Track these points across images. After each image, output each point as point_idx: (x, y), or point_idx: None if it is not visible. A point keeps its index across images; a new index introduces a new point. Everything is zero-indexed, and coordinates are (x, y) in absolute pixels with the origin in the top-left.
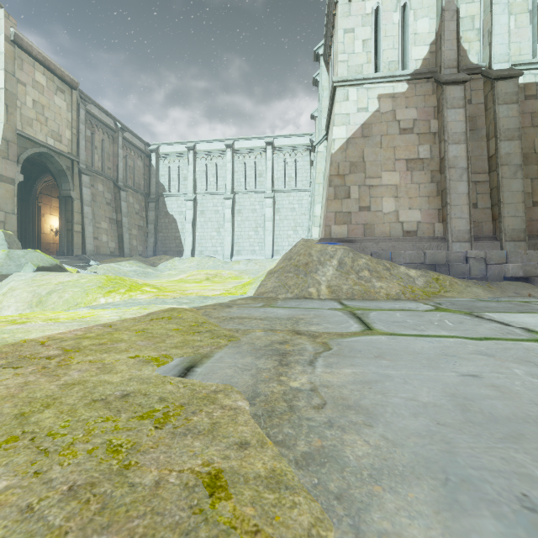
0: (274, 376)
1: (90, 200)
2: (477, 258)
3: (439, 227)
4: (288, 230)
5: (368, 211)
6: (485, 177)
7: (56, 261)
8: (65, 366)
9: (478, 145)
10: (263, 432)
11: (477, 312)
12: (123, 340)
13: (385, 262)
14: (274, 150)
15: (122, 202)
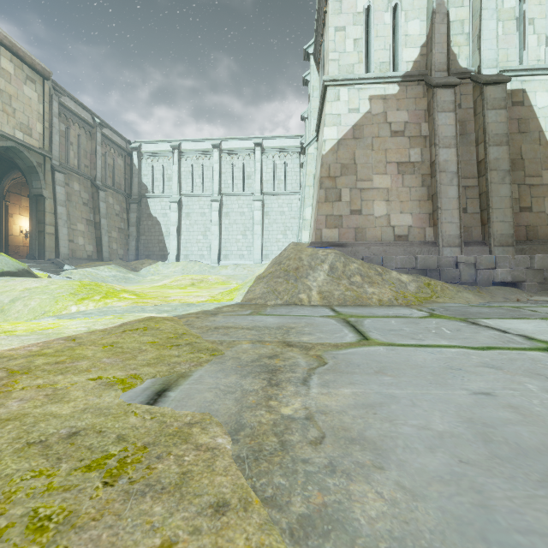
0: (262, 400)
1: (64, 200)
2: (467, 263)
3: (430, 231)
4: (278, 234)
5: (359, 214)
6: (474, 182)
7: (24, 265)
8: (3, 394)
9: (468, 150)
10: (247, 484)
11: (472, 318)
12: (85, 356)
13: (377, 267)
14: (263, 152)
15: (100, 202)
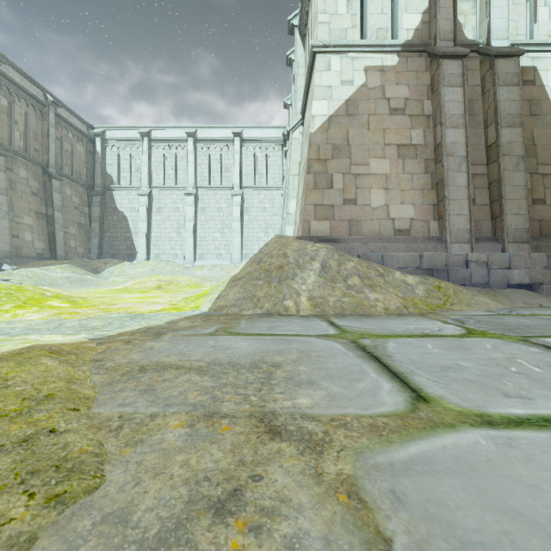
0: None
1: (5, 187)
2: (479, 262)
3: (434, 225)
4: (259, 232)
5: (354, 204)
6: (483, 170)
7: None
8: None
9: (475, 133)
10: None
11: (532, 337)
12: None
13: (377, 266)
14: (243, 143)
15: (54, 192)
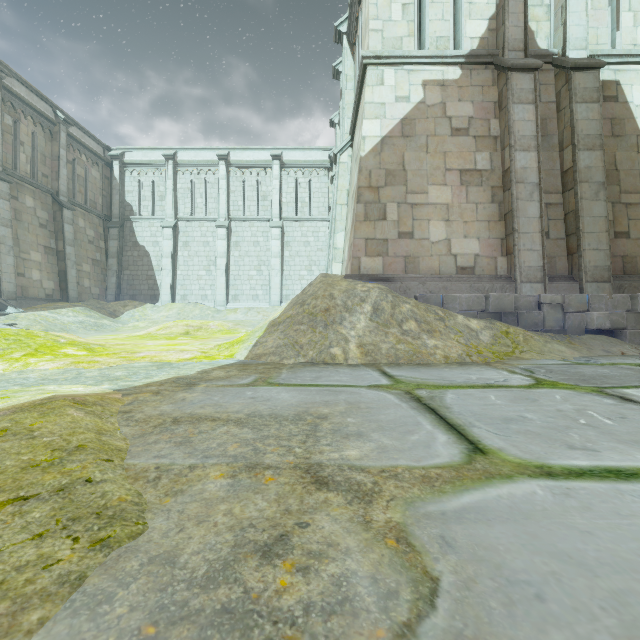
0: None
1: (9, 218)
2: (553, 304)
3: (502, 262)
4: (301, 270)
5: (411, 238)
6: (558, 199)
7: None
8: None
9: (549, 156)
10: None
11: (608, 387)
12: None
13: (436, 309)
14: (283, 167)
15: (65, 224)
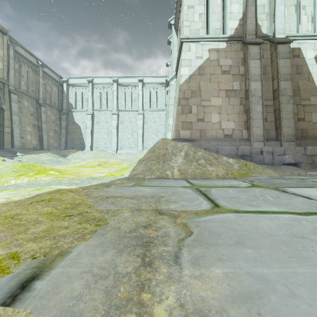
0: (134, 292)
1: (17, 111)
2: (268, 151)
3: (245, 132)
4: (152, 134)
5: (203, 121)
6: (271, 103)
7: None
8: None
9: (267, 83)
10: None
11: (280, 187)
12: None
13: (214, 154)
14: (143, 85)
15: (42, 114)
